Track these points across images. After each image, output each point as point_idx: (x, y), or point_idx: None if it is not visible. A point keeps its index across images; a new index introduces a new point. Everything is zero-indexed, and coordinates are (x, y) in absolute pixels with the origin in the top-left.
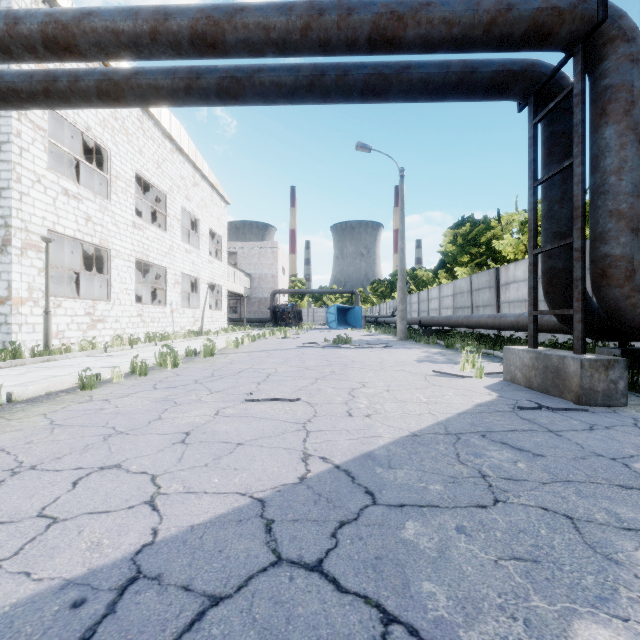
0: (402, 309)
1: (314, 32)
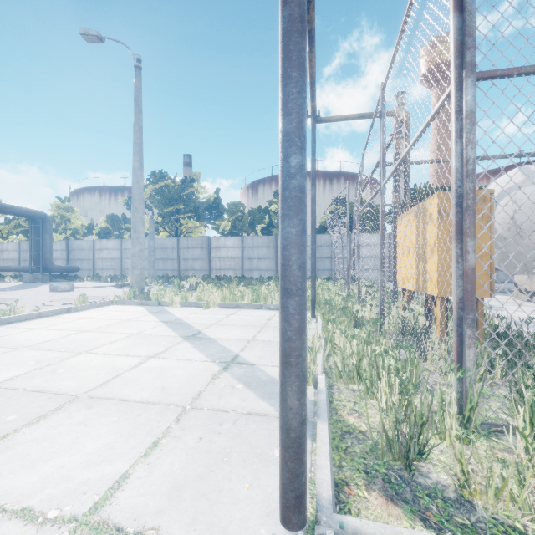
0: None
1: None
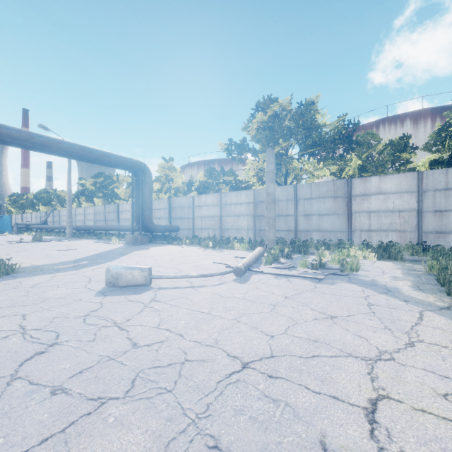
0: (70, 221)
1: (81, 153)
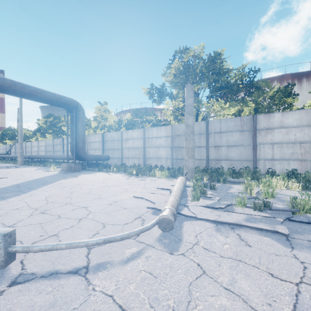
0: (21, 152)
1: (12, 87)
